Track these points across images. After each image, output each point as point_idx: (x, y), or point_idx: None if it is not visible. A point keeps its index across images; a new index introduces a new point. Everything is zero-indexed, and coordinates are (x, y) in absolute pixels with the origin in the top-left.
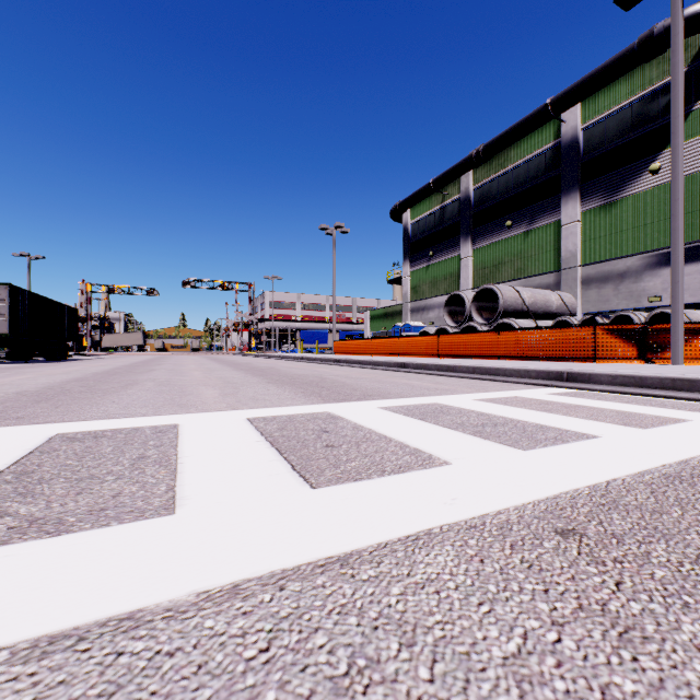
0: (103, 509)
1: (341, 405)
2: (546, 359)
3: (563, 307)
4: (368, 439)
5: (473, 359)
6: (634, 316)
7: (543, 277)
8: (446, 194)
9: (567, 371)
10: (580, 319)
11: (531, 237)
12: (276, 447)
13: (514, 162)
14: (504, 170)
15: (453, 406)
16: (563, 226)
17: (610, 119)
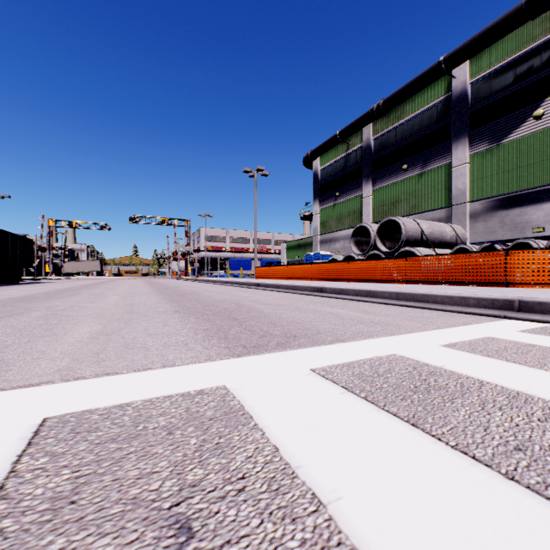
0: None
1: (252, 362)
2: (455, 283)
3: (456, 238)
4: None
5: (381, 283)
6: (534, 243)
7: (435, 212)
8: (350, 143)
9: (519, 299)
10: (479, 247)
11: (424, 178)
12: None
13: (409, 114)
14: (401, 121)
15: (431, 364)
16: (454, 168)
17: (496, 74)
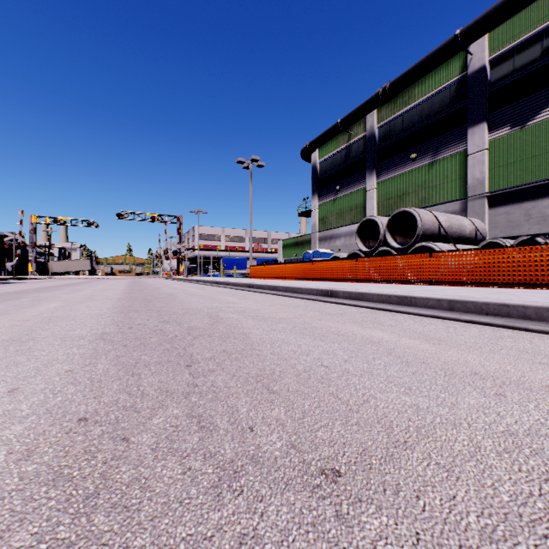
0: None
1: None
2: (498, 285)
3: (475, 232)
4: None
5: (397, 284)
6: None
7: (448, 205)
8: (352, 133)
9: None
10: (514, 241)
11: (435, 168)
12: None
13: (418, 98)
14: (408, 106)
15: None
16: (470, 155)
17: (520, 47)
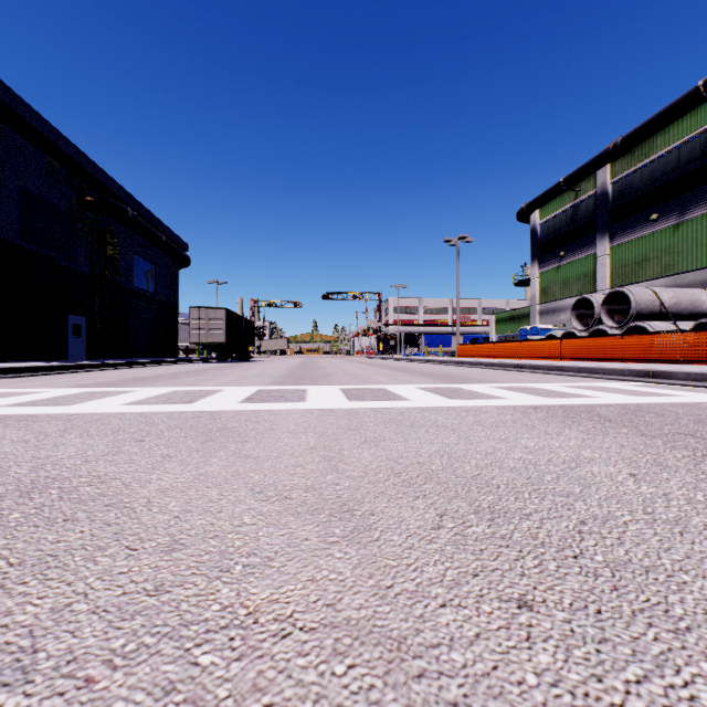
0: (390, 399)
1: (464, 385)
2: (670, 362)
3: None
4: (476, 394)
5: (595, 362)
6: None
7: (697, 273)
8: (579, 190)
9: (652, 370)
10: None
11: (681, 230)
12: (434, 394)
13: (661, 150)
14: (649, 159)
15: (535, 387)
16: None
17: None
